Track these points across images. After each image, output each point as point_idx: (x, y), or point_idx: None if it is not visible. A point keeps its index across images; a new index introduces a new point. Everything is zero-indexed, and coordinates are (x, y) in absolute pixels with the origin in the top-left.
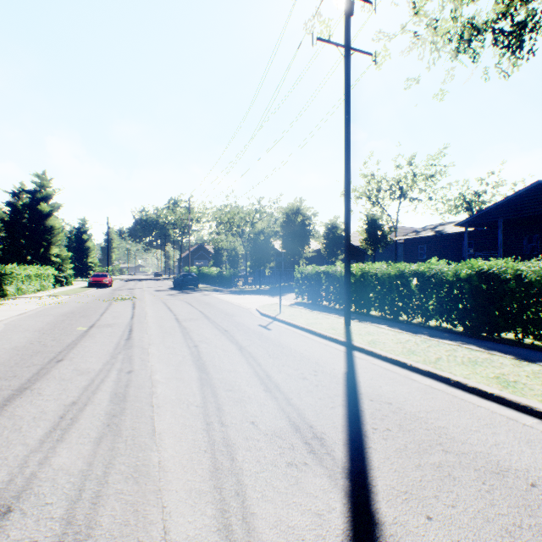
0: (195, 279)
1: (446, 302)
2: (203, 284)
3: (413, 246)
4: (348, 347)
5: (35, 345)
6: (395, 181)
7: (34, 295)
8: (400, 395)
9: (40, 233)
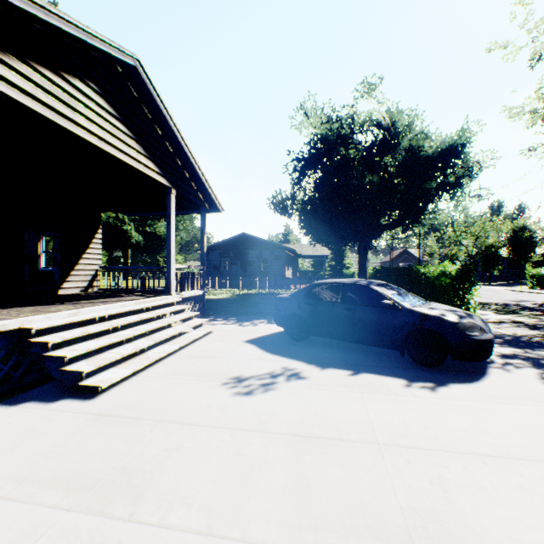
0: None
1: None
2: None
3: None
4: None
5: None
6: None
7: None
8: None
9: (341, 252)
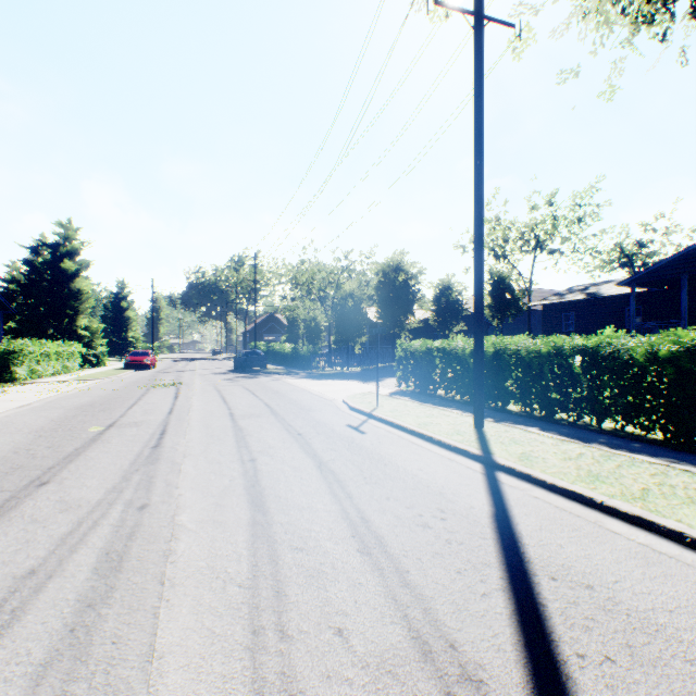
0: (262, 358)
1: (634, 395)
2: (273, 364)
3: (555, 313)
4: (487, 465)
5: (20, 456)
6: (528, 227)
7: (51, 380)
8: (602, 568)
9: (63, 298)
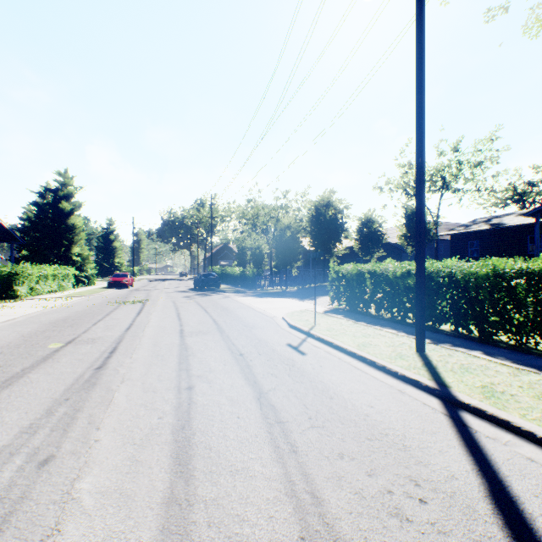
0: (216, 279)
1: None
2: (226, 284)
3: (462, 241)
4: (445, 401)
5: None
6: (436, 170)
7: (46, 297)
8: None
9: (61, 232)
